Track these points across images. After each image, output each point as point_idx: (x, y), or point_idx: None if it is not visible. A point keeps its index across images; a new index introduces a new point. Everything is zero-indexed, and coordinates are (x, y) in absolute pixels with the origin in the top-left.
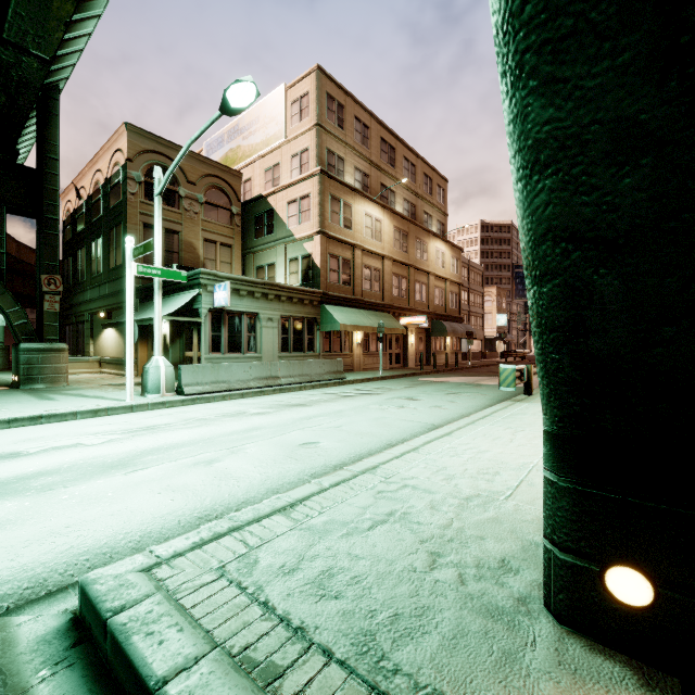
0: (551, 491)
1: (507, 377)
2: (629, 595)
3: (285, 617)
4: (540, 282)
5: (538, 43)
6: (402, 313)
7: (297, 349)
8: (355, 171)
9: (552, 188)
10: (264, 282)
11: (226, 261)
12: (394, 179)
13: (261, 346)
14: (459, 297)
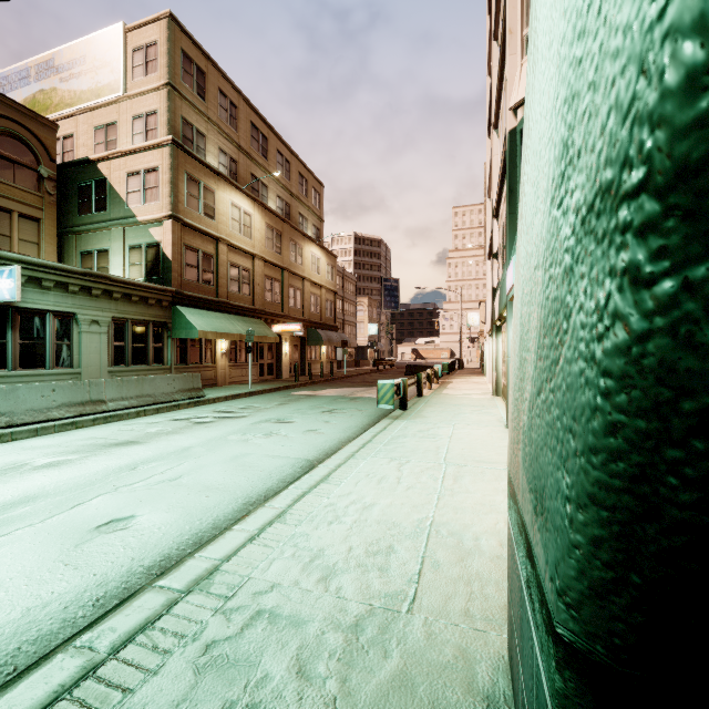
0: None
1: (386, 393)
2: None
3: None
4: None
5: None
6: (275, 319)
7: (138, 361)
8: (220, 152)
9: None
10: (85, 272)
11: (29, 239)
12: (267, 172)
13: (79, 359)
14: (335, 305)
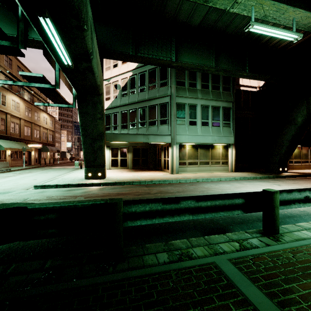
0: (85, 170)
1: (77, 164)
2: (90, 175)
3: (63, 182)
4: (84, 154)
5: (84, 143)
6: (29, 142)
7: None
8: (5, 78)
9: (85, 149)
10: None
11: None
12: None
13: None
14: (53, 136)
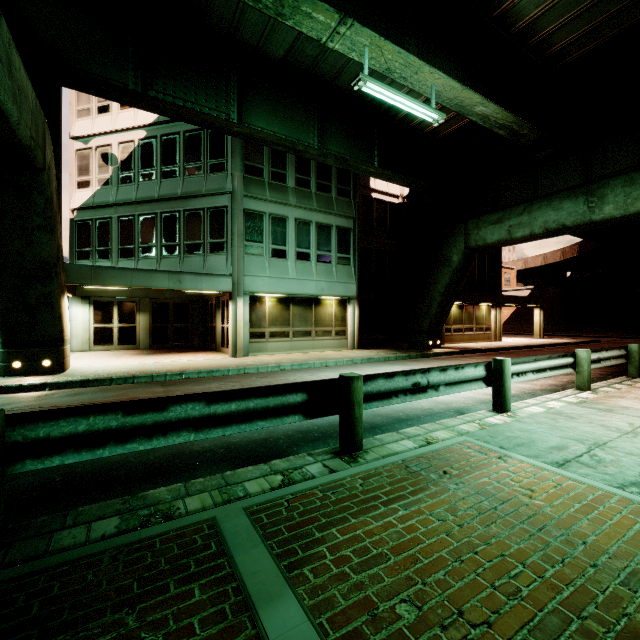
0: (2, 353)
1: None
2: (17, 366)
3: None
4: None
5: None
6: None
7: None
8: None
9: None
10: None
11: None
12: None
13: None
14: None
